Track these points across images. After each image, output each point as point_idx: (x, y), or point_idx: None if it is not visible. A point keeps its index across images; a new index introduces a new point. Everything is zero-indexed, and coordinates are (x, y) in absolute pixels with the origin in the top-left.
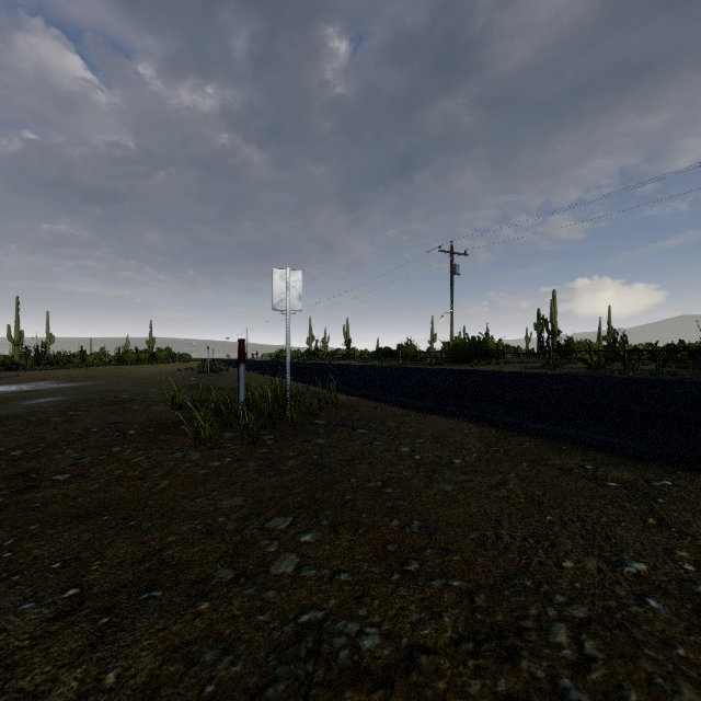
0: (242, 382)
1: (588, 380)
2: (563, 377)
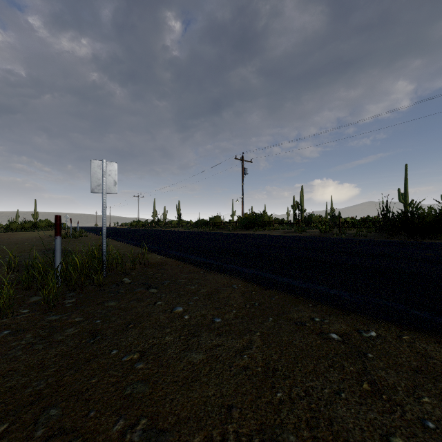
0: (58, 251)
1: (320, 241)
2: (306, 238)
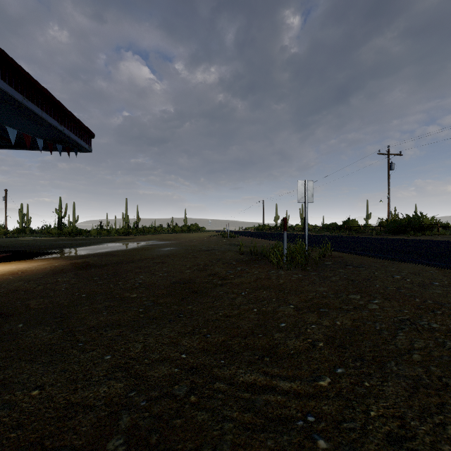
0: (285, 240)
1: None
2: None
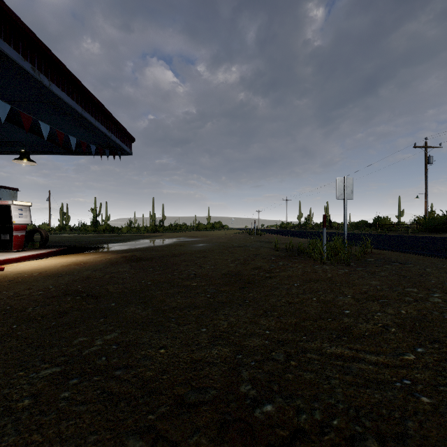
0: (325, 237)
1: None
2: None
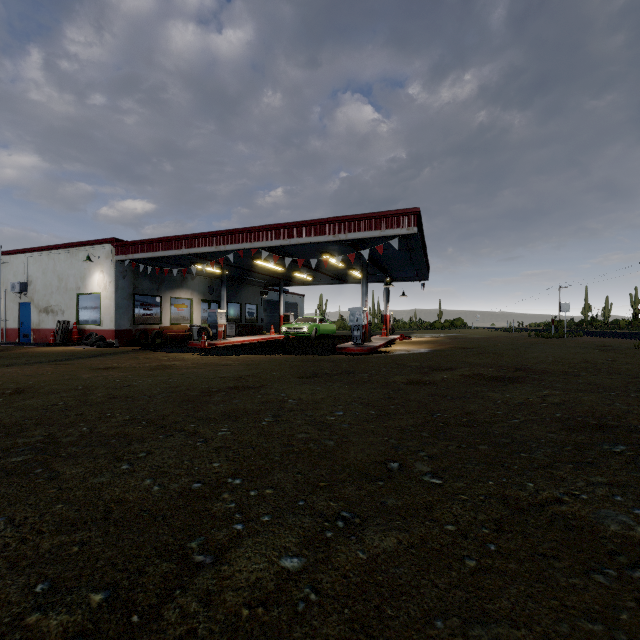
0: (553, 329)
1: None
2: None
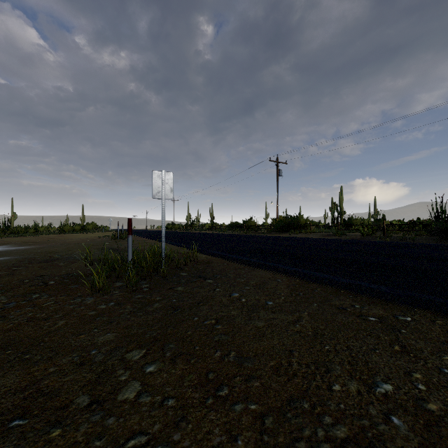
0: (130, 248)
1: (361, 244)
2: (346, 241)
